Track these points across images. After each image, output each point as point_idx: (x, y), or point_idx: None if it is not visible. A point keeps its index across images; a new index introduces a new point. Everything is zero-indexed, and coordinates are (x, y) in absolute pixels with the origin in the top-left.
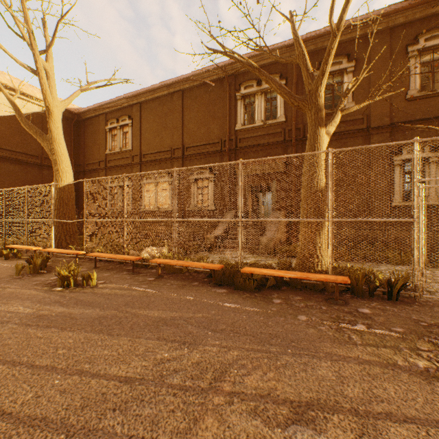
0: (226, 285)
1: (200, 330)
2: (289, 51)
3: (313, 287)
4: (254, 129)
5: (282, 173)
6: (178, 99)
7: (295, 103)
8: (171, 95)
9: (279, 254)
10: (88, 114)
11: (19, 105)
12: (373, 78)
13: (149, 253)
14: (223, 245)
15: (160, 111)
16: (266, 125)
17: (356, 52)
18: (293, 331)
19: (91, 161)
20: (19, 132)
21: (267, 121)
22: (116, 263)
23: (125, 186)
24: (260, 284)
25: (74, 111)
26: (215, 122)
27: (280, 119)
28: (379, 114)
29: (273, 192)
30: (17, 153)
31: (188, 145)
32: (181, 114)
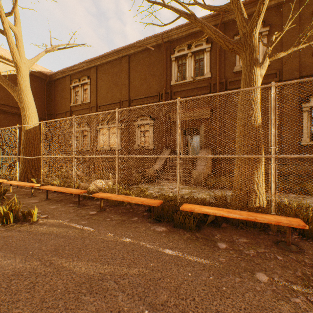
0: (164, 221)
1: (133, 306)
2: (214, 20)
3: (254, 225)
4: (186, 84)
5: (208, 119)
6: (125, 62)
7: (230, 46)
8: (120, 59)
9: (217, 190)
10: (57, 75)
11: (3, 68)
12: (284, 40)
13: (97, 185)
14: (161, 177)
15: (111, 72)
16: (195, 80)
17: (270, 19)
18: (262, 309)
19: (60, 112)
20: (3, 88)
21: (196, 77)
22: (68, 194)
23: (74, 126)
24: (198, 219)
25: (46, 73)
26: (154, 79)
27: (207, 76)
28: (290, 69)
29: (201, 134)
30: (1, 105)
31: (133, 98)
32: (128, 74)
